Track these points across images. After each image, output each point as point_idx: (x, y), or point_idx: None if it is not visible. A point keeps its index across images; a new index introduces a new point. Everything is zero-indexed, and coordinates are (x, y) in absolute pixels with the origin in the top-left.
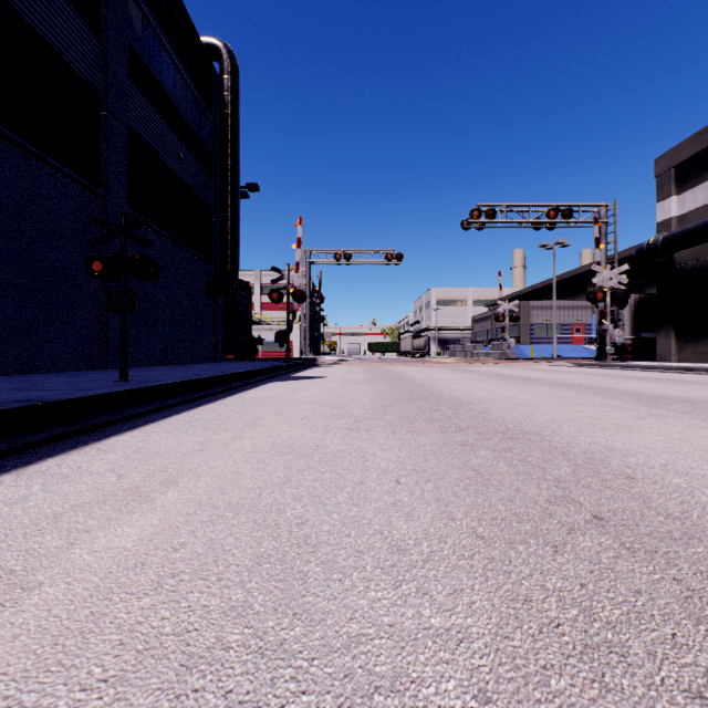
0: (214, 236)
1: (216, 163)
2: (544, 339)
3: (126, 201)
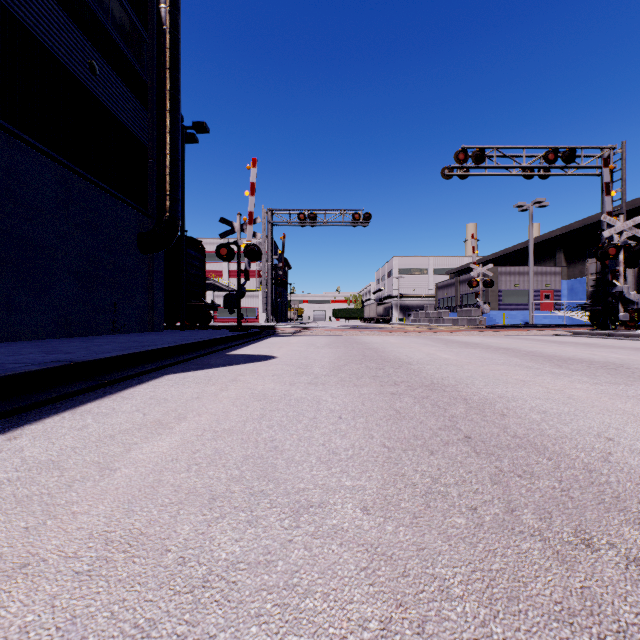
0: (150, 180)
1: (153, 93)
2: (513, 305)
3: None
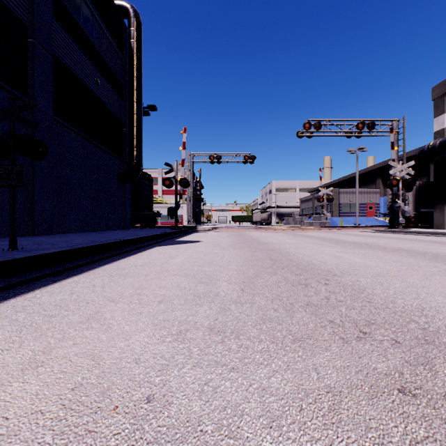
0: (124, 141)
1: (126, 90)
2: (348, 213)
3: (50, 109)
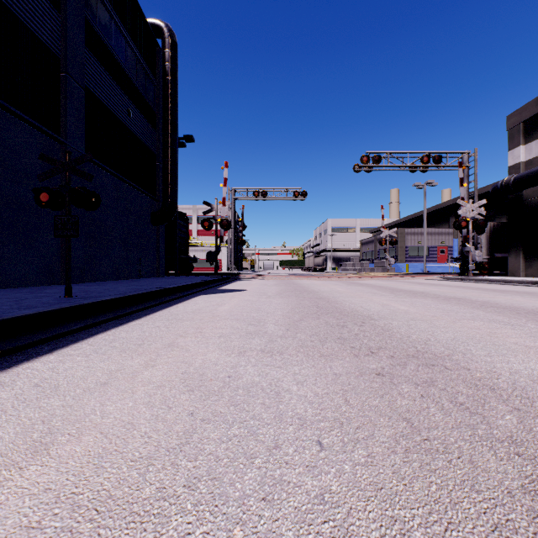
0: (157, 177)
1: (159, 119)
2: (416, 258)
3: (83, 147)
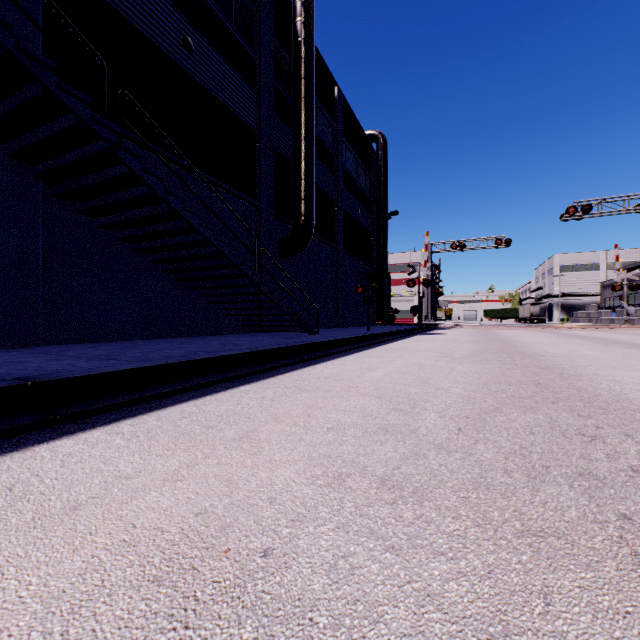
0: (372, 249)
1: (373, 204)
2: None
3: (342, 247)
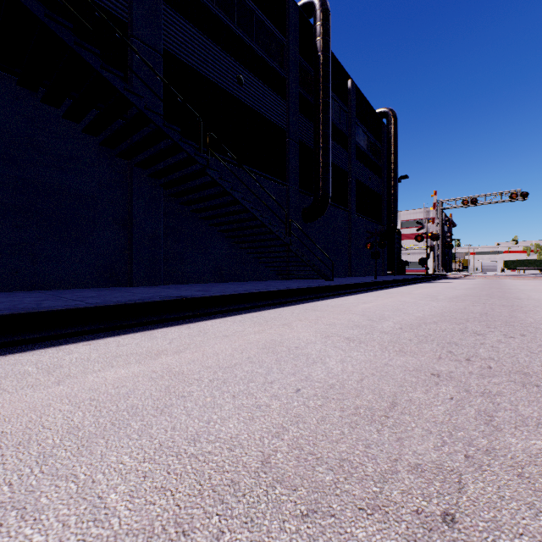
0: (382, 209)
1: (384, 171)
2: None
3: (355, 210)
